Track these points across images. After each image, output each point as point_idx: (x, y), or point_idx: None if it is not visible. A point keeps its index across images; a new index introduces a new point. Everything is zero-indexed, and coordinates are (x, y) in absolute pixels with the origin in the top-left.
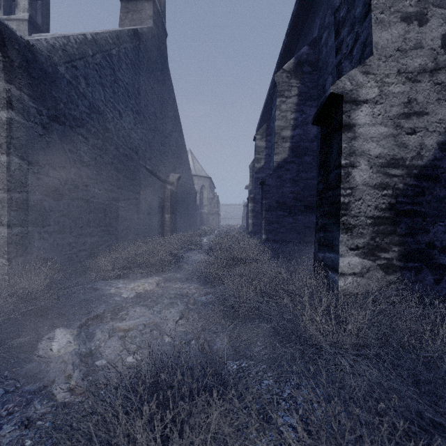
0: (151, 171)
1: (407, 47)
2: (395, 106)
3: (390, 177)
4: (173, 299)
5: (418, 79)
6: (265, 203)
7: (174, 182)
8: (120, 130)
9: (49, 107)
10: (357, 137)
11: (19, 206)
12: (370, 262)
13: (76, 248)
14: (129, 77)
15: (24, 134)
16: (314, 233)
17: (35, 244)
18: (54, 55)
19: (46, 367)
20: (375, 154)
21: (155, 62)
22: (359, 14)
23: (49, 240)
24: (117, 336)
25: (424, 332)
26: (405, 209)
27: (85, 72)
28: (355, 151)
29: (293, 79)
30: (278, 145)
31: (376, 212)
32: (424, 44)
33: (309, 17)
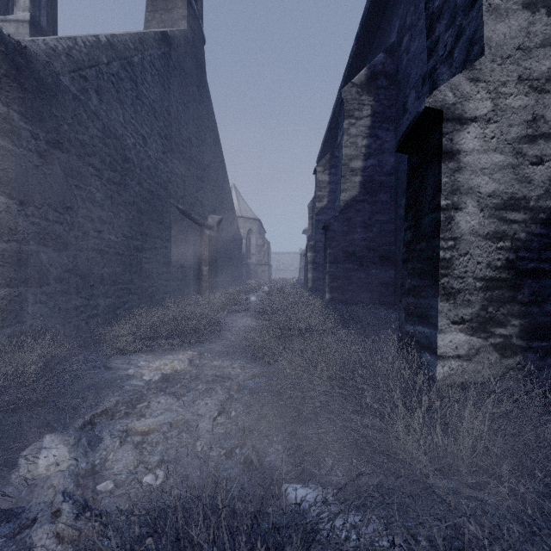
0: (185, 212)
1: (531, 44)
2: (515, 125)
3: (508, 223)
4: (210, 383)
5: (546, 89)
6: (329, 253)
7: (214, 226)
8: (144, 160)
9: (49, 129)
10: (462, 168)
11: (6, 260)
12: (480, 340)
13: (85, 313)
14: (156, 92)
15: (12, 165)
16: (392, 291)
17: (29, 309)
18: (54, 61)
19: (27, 494)
20: (487, 191)
21: (189, 74)
22: (463, 1)
23: (48, 304)
24: (131, 444)
25: None
26: (529, 267)
27: (97, 84)
28: (460, 188)
29: (365, 95)
30: (346, 180)
31: (489, 271)
32: None
33: (385, 16)
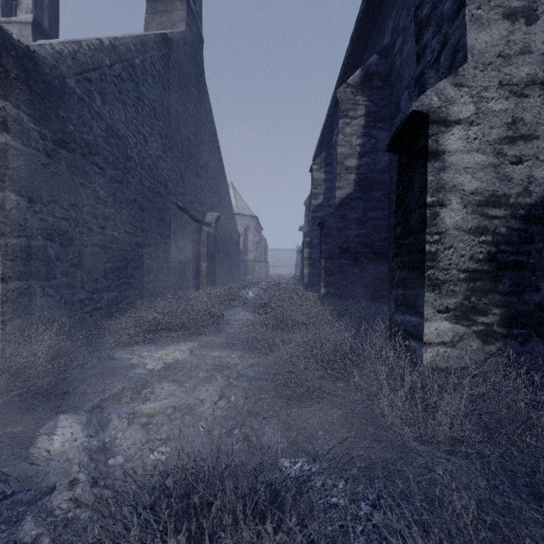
0: (184, 210)
1: (511, 51)
2: (496, 127)
3: (489, 219)
4: (210, 372)
5: (525, 93)
6: (324, 249)
7: (212, 223)
8: (145, 159)
9: (55, 130)
10: (446, 168)
11: (16, 255)
12: (464, 328)
13: (89, 306)
14: (156, 92)
15: (22, 164)
16: (386, 286)
17: (37, 302)
18: (61, 64)
19: (45, 467)
20: (470, 189)
21: (188, 75)
22: (448, 11)
23: (55, 297)
24: (138, 424)
25: (543, 427)
26: (509, 260)
27: (101, 86)
28: (445, 186)
29: (360, 95)
30: (341, 178)
31: (472, 263)
32: (533, 49)
33: (379, 18)
